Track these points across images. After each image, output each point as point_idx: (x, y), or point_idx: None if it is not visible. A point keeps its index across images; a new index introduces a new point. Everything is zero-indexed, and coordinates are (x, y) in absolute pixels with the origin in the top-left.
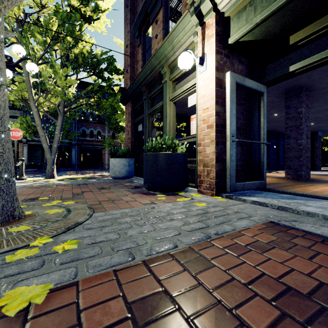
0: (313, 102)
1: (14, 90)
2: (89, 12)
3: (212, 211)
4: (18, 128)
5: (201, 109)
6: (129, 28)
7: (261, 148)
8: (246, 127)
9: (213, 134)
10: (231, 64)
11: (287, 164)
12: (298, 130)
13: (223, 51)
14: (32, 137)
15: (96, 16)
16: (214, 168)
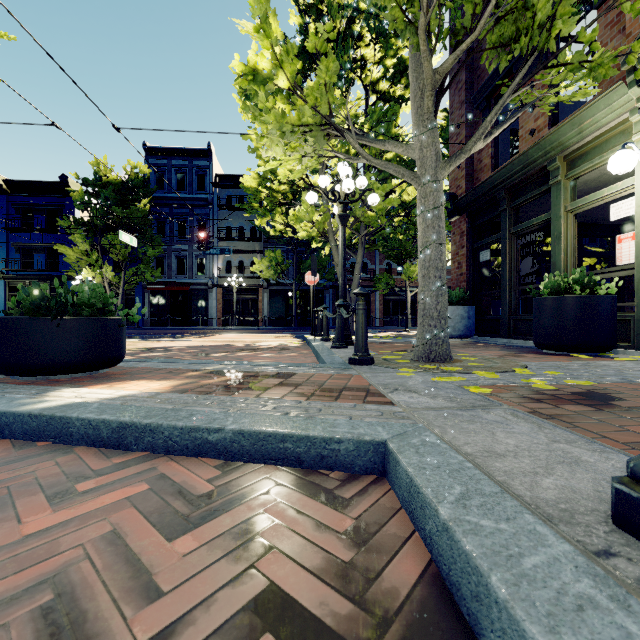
0: None
1: (317, 224)
2: (399, 91)
3: None
4: (264, 267)
5: None
6: (465, 97)
7: None
8: None
9: None
10: None
11: None
12: None
13: None
14: (276, 279)
15: (408, 92)
16: None
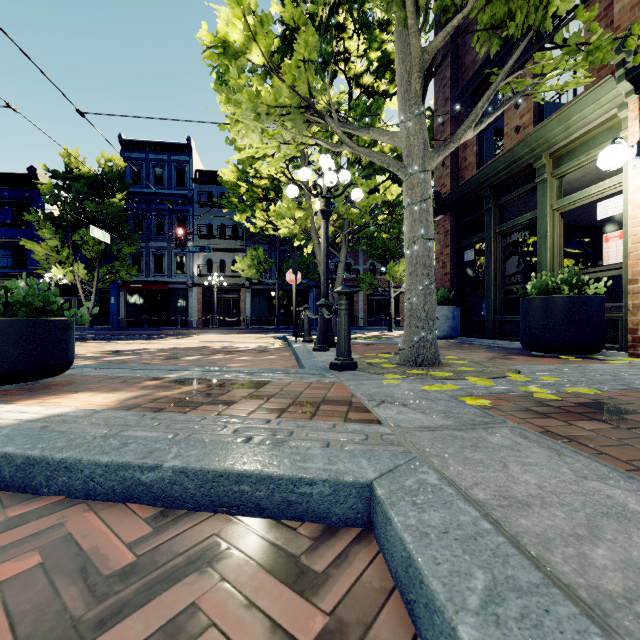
0: None
1: (299, 221)
2: (383, 85)
3: None
4: (246, 266)
5: (638, 225)
6: (450, 93)
7: None
8: None
9: None
10: None
11: None
12: None
13: None
14: (259, 279)
15: (392, 88)
16: None
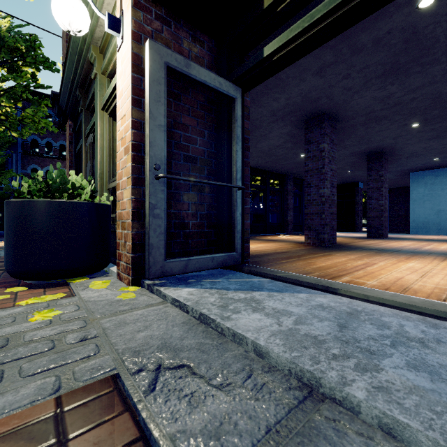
0: (345, 139)
1: None
2: None
3: (27, 340)
4: None
5: (120, 118)
6: None
7: (232, 195)
8: (210, 158)
9: (130, 163)
10: (175, 38)
11: (308, 224)
12: (319, 175)
13: (152, 8)
14: None
15: None
16: (130, 232)
